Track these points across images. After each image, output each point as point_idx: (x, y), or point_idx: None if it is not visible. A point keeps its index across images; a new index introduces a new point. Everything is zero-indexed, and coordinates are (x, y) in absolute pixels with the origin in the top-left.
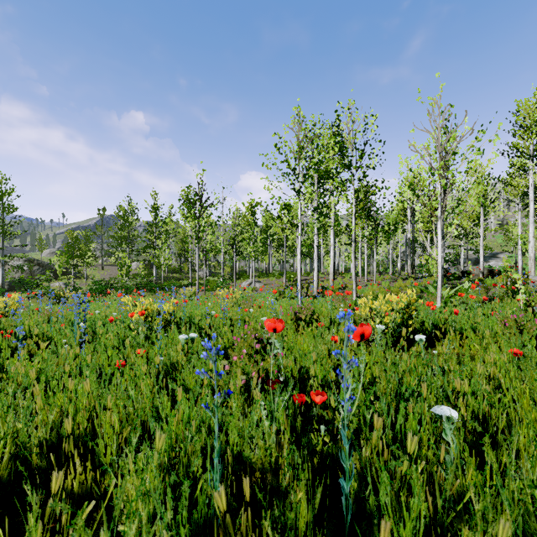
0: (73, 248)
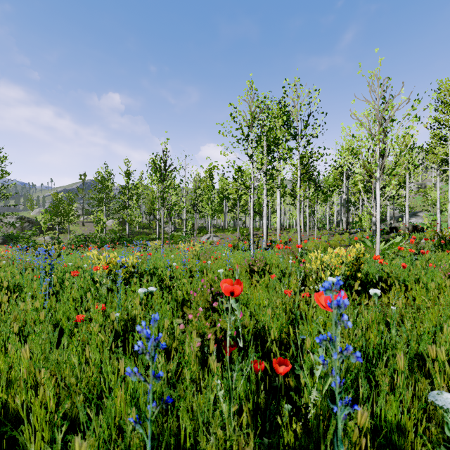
0: (58, 208)
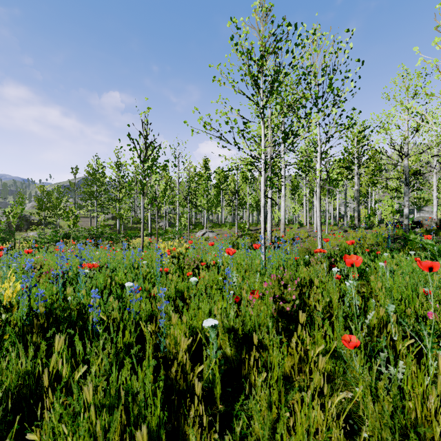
0: (44, 201)
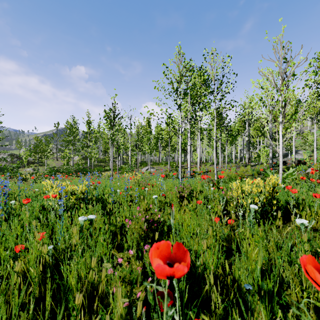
0: (37, 147)
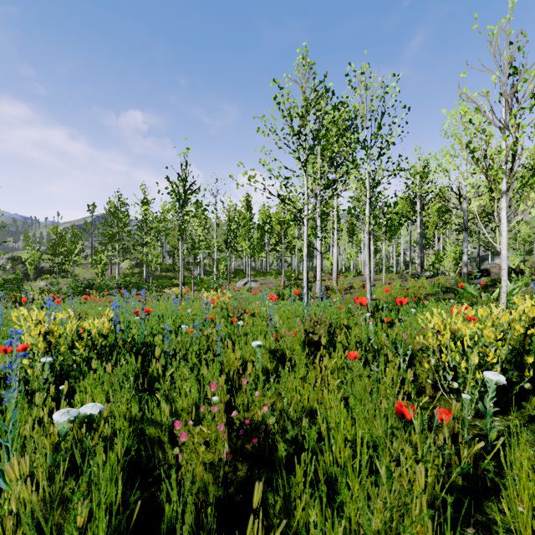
0: (57, 245)
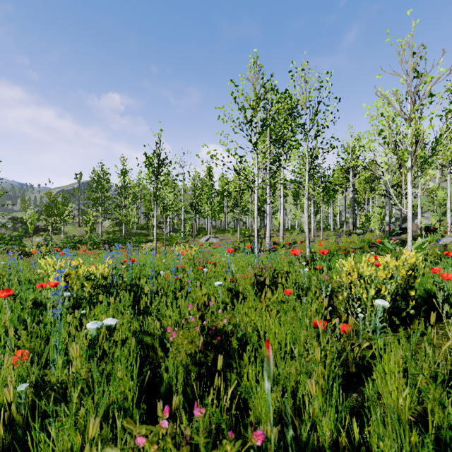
0: (51, 208)
